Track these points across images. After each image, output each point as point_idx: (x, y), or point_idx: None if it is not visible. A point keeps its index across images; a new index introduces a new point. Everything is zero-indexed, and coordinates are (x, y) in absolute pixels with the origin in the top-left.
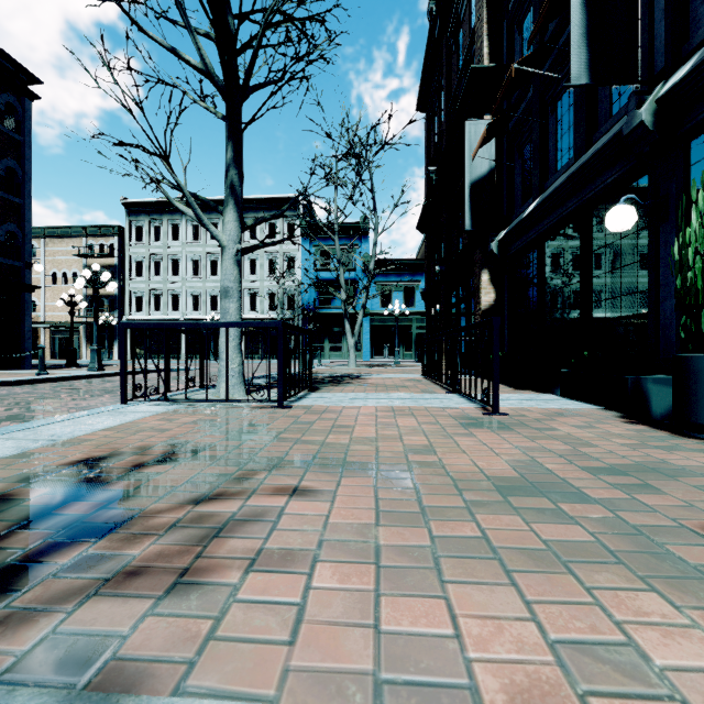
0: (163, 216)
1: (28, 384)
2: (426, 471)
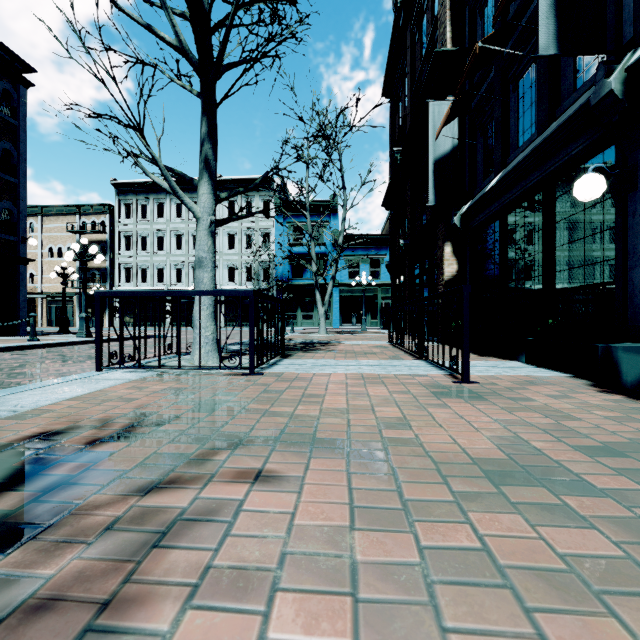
0: (149, 195)
1: (18, 350)
2: (402, 449)
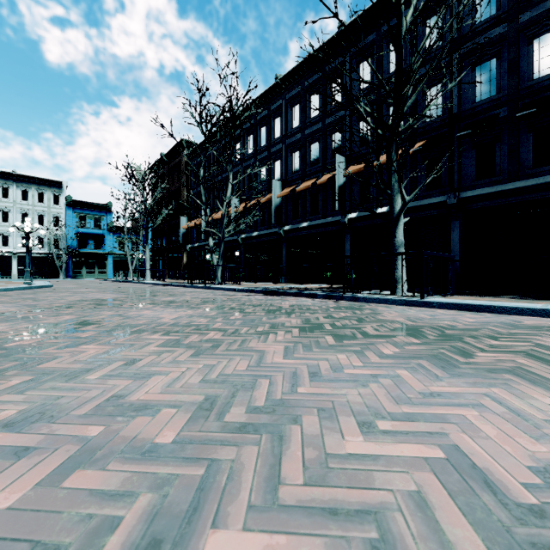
0: None
1: None
2: None
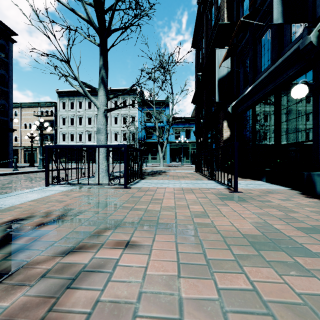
0: (75, 97)
1: (7, 175)
2: (204, 229)
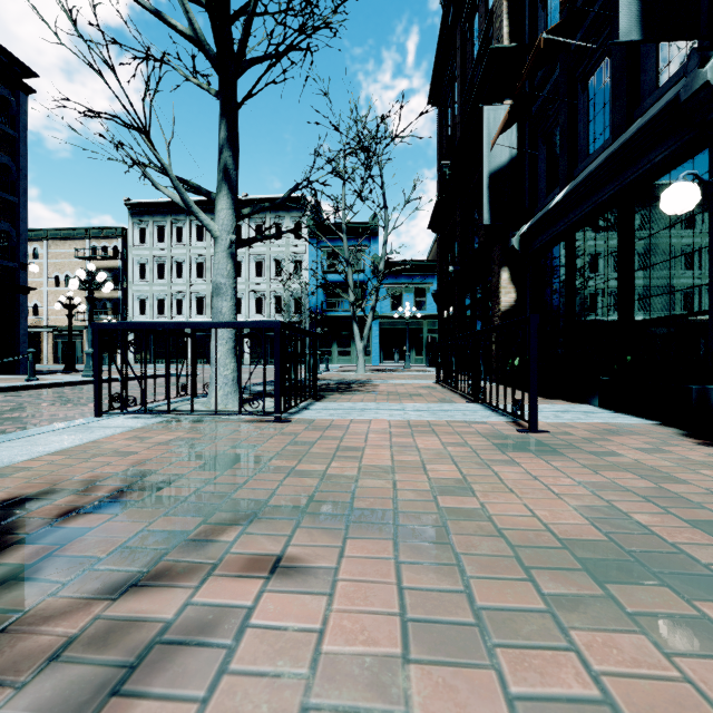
0: (167, 217)
1: (13, 391)
2: (465, 525)
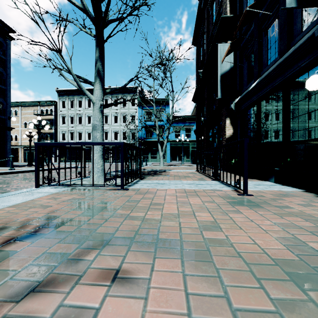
0: (74, 96)
1: (2, 174)
2: (219, 248)
